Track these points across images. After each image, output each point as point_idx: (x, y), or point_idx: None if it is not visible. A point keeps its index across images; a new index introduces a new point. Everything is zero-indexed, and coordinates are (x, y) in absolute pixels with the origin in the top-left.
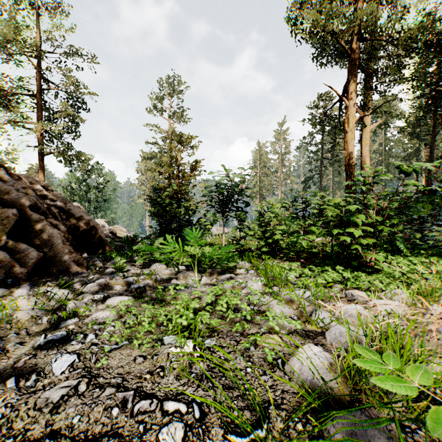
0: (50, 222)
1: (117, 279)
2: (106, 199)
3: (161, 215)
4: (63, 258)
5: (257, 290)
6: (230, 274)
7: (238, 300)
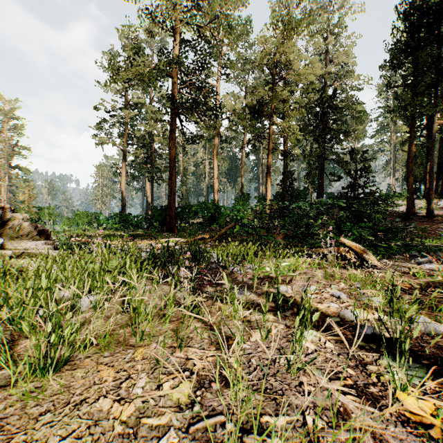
0: None
1: None
2: None
3: None
4: None
5: None
6: None
7: None
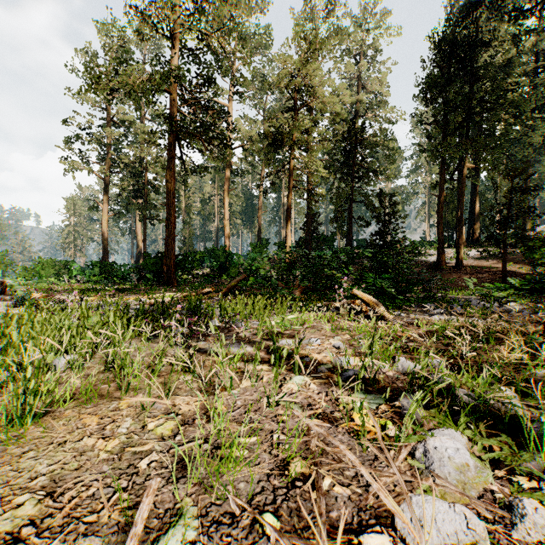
0: None
1: None
2: None
3: None
4: None
5: None
6: None
7: None
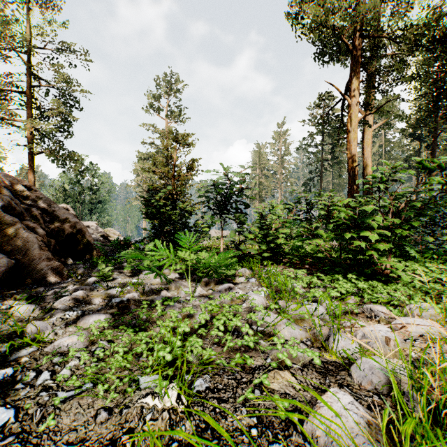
0: (27, 225)
1: (99, 290)
2: (101, 201)
3: (155, 217)
4: (39, 266)
5: (261, 306)
6: (228, 284)
7: (238, 321)
